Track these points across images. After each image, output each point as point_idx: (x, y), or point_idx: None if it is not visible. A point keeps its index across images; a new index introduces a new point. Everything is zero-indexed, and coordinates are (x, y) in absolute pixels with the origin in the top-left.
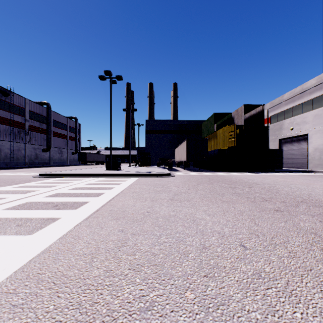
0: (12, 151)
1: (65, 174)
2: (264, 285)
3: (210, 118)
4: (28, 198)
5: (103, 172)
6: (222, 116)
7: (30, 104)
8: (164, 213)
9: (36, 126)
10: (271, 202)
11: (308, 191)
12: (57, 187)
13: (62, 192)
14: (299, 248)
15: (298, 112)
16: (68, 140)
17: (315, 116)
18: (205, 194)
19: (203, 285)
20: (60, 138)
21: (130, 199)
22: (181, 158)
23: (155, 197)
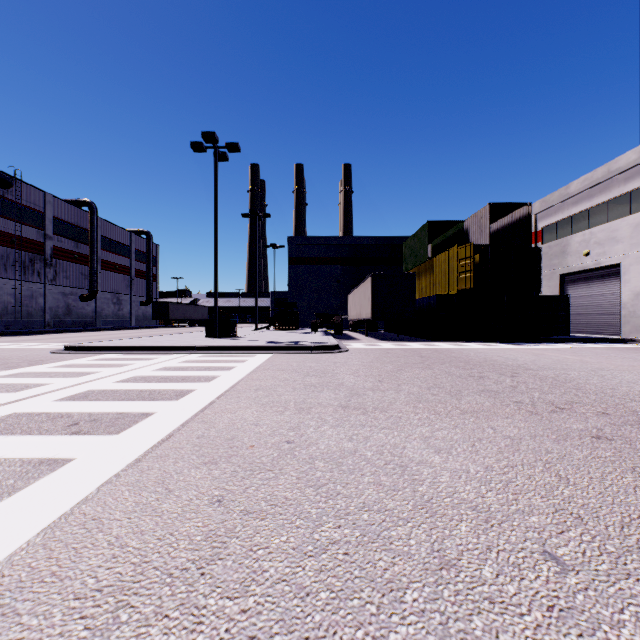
0: (18, 300)
1: (119, 347)
2: None
3: (420, 231)
4: (19, 402)
5: (198, 343)
6: (444, 228)
7: (54, 205)
8: (329, 446)
9: (67, 250)
10: (576, 414)
11: None
12: (93, 377)
13: (102, 387)
14: None
15: (599, 219)
16: (134, 276)
17: (637, 228)
18: (418, 393)
19: None
20: (117, 273)
21: (250, 405)
22: (360, 314)
23: (307, 400)
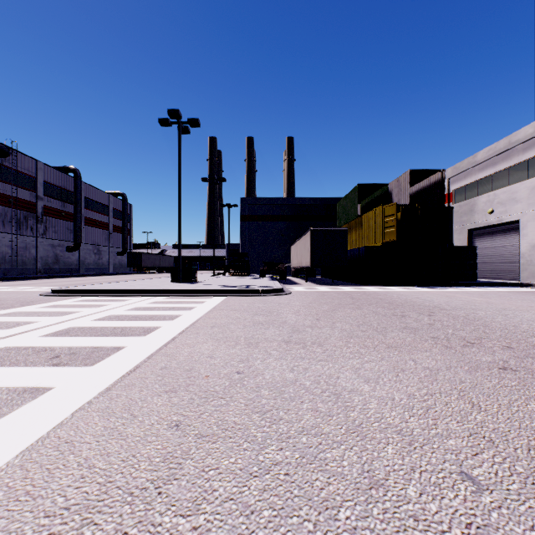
0: (14, 250)
1: (98, 291)
2: None
3: (351, 193)
4: (10, 338)
5: (165, 287)
6: (371, 191)
7: (45, 171)
8: (273, 376)
9: (55, 209)
10: (484, 348)
11: None
12: (74, 316)
13: (81, 324)
14: None
15: (501, 183)
16: (111, 231)
17: (533, 190)
18: (350, 330)
19: None
20: (98, 228)
21: (206, 340)
22: (301, 262)
23: (255, 336)
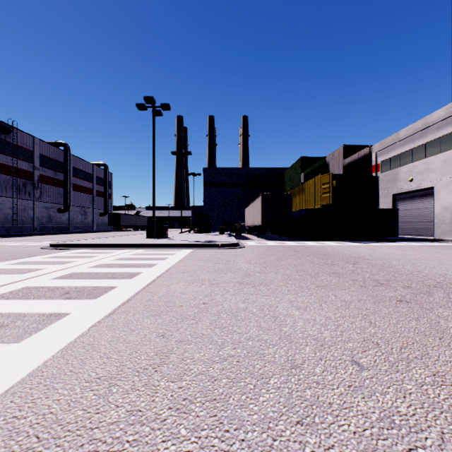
0: (15, 212)
1: (88, 245)
2: (402, 442)
3: (295, 164)
4: (27, 280)
5: (142, 242)
6: (312, 162)
7: (40, 145)
8: (230, 305)
9: (49, 177)
10: (390, 287)
11: (441, 270)
12: (73, 264)
13: (80, 271)
14: (448, 367)
15: (419, 156)
16: (95, 195)
17: (445, 162)
18: (289, 274)
19: (296, 442)
20: (84, 193)
21: (179, 282)
22: (254, 222)
23: (216, 278)
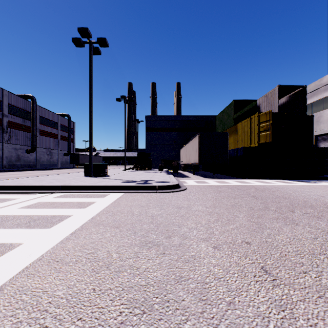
0: None
1: None
2: None
3: (227, 108)
4: None
5: (68, 182)
6: (242, 106)
7: (9, 97)
8: None
9: (17, 123)
10: None
11: None
12: None
13: None
14: None
15: None
16: (60, 139)
17: None
18: None
19: None
20: (50, 137)
21: None
22: (189, 160)
23: None
